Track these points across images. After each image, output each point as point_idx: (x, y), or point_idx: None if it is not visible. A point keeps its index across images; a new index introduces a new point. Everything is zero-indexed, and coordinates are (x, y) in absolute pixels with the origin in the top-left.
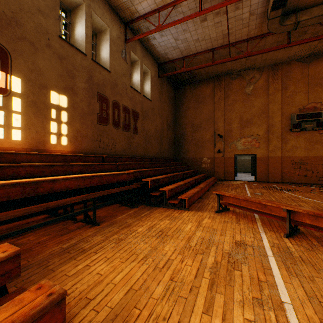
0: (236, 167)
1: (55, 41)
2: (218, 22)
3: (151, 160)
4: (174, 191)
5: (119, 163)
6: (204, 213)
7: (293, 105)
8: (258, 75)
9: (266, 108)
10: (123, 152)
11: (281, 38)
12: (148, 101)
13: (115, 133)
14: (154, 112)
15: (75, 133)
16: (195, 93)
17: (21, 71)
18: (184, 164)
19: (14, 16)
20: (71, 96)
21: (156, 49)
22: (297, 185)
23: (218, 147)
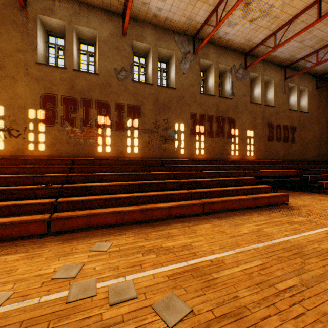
0: None
1: (248, 106)
2: None
3: (308, 163)
4: None
5: (283, 165)
6: None
7: None
8: None
9: None
10: (283, 158)
11: None
12: (304, 114)
13: (277, 145)
14: (310, 121)
15: (256, 149)
16: None
17: (237, 126)
18: None
19: (236, 104)
20: (254, 130)
21: (313, 69)
22: None
23: None
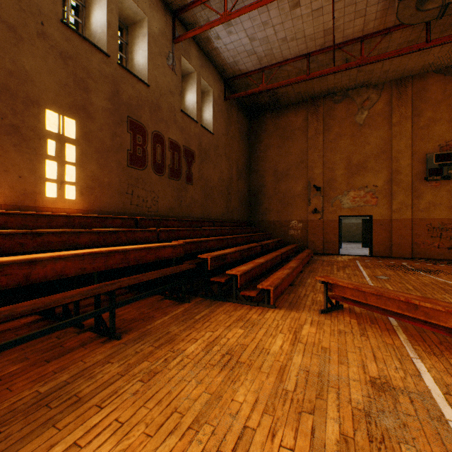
0: (340, 235)
1: (54, 28)
2: (317, 9)
3: (214, 224)
4: (250, 275)
5: (161, 229)
6: (301, 313)
7: (431, 141)
8: (375, 95)
9: (388, 146)
10: (170, 212)
11: (415, 34)
12: (208, 134)
13: (157, 183)
14: (217, 151)
15: (90, 181)
16: (278, 124)
17: None
18: (263, 230)
19: None
20: (82, 120)
21: (220, 56)
22: (437, 263)
23: (314, 205)
